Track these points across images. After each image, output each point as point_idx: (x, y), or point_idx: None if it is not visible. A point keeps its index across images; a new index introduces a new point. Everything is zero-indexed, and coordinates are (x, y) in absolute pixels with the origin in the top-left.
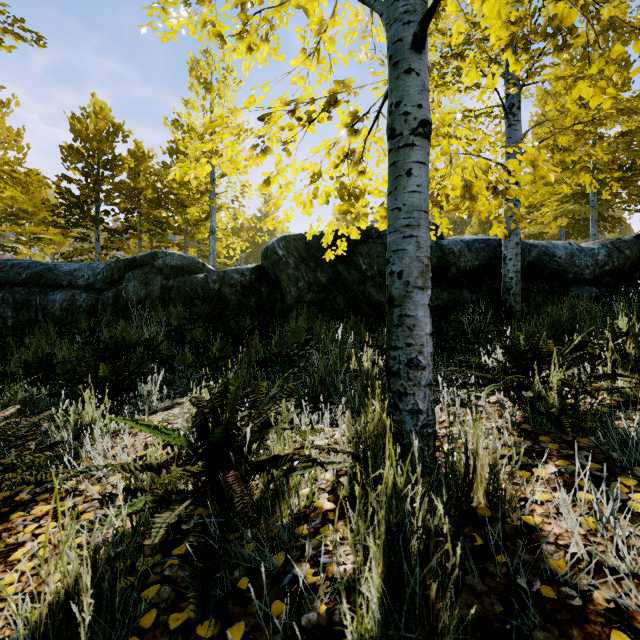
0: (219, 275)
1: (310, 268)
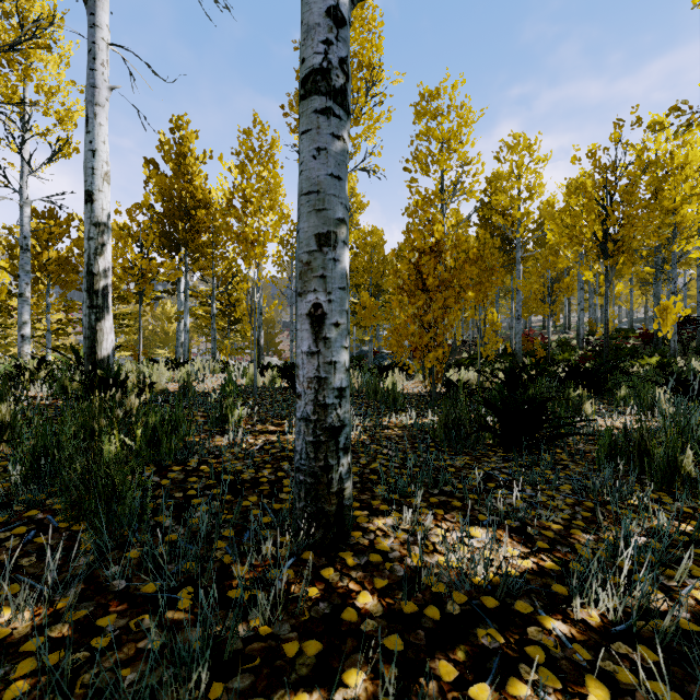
0: None
1: None
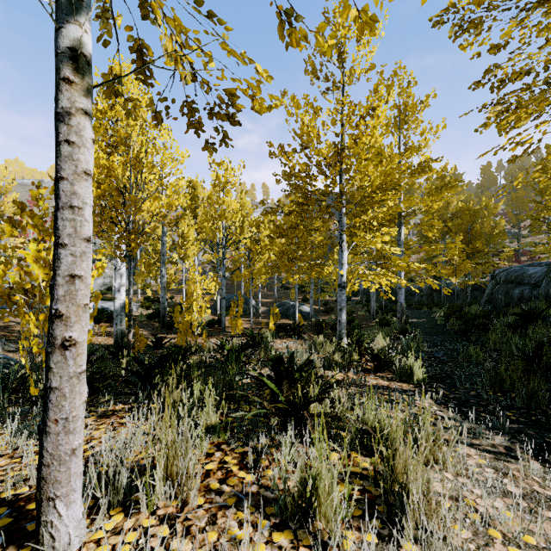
0: None
1: None
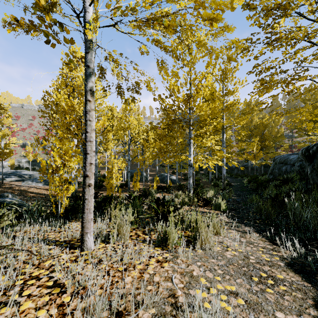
0: (300, 163)
1: (307, 163)
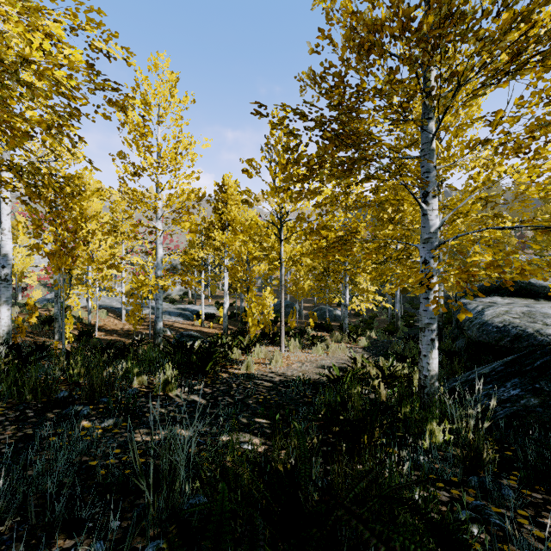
0: None
1: None
